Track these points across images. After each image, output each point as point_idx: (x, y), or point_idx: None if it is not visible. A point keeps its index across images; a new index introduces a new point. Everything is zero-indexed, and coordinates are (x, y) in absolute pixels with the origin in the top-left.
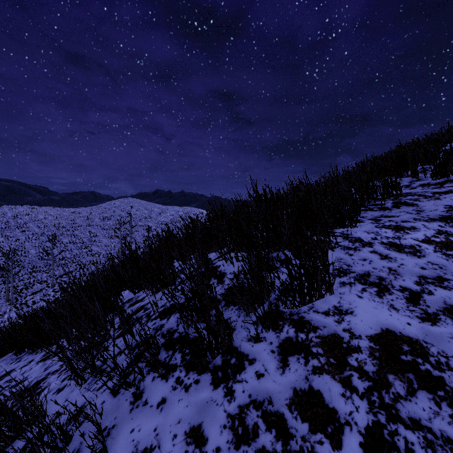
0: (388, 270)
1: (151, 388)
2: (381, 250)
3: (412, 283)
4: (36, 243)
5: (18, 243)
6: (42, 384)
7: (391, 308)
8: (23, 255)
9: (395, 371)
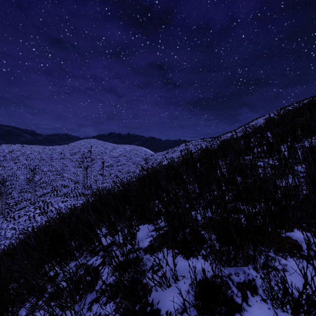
0: None
1: None
2: None
3: None
4: (24, 171)
5: (12, 171)
6: None
7: None
8: (15, 180)
9: None
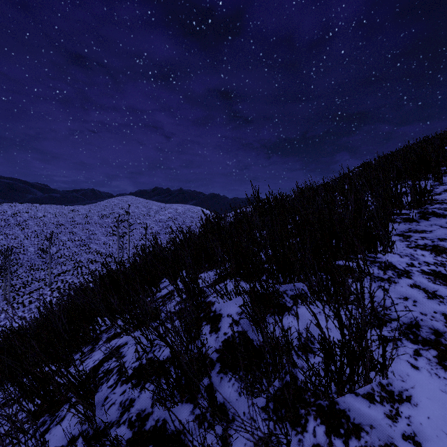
0: (443, 318)
1: None
2: (424, 284)
3: None
4: (35, 241)
5: (17, 240)
6: None
7: None
8: (22, 253)
9: None
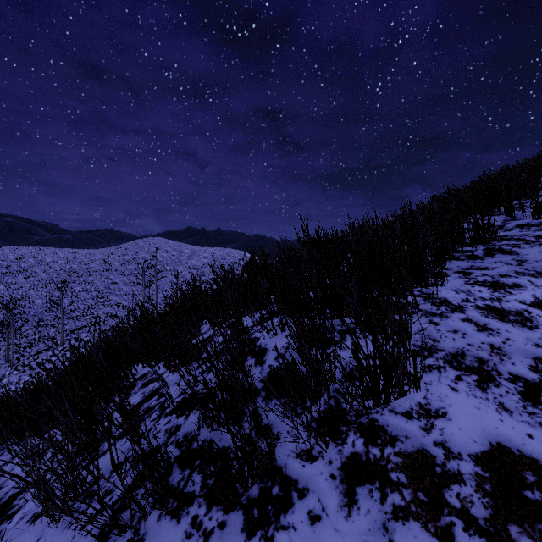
0: (489, 348)
1: (156, 534)
2: (476, 318)
3: (525, 369)
4: (43, 292)
5: (21, 291)
6: (18, 501)
7: (500, 408)
8: (27, 306)
9: (519, 518)
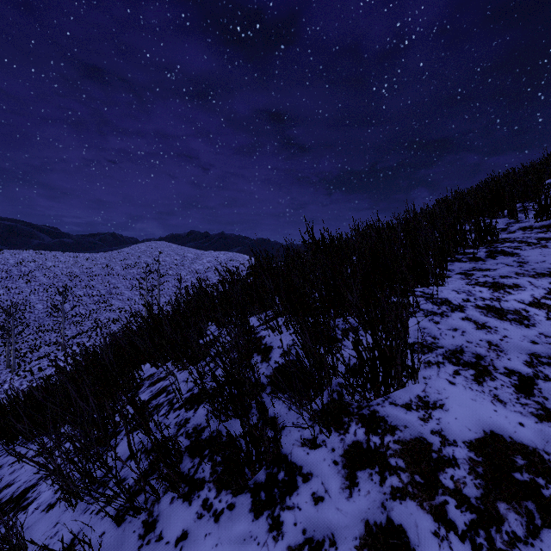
0: (487, 345)
1: (169, 515)
2: (476, 317)
3: (521, 364)
4: (44, 297)
5: (22, 296)
6: (31, 494)
7: (495, 400)
8: (28, 311)
9: (507, 497)
